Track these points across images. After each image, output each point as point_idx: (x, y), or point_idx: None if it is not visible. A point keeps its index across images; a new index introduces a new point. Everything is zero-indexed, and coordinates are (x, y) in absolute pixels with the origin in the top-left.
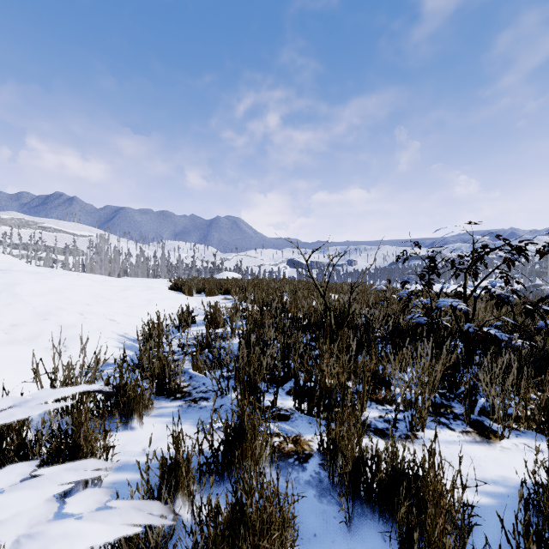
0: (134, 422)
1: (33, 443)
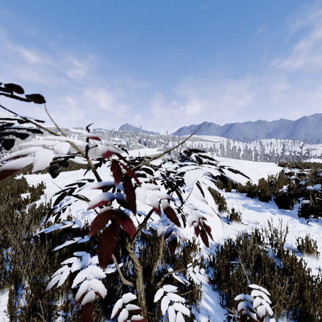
0: (284, 185)
1: (270, 182)
